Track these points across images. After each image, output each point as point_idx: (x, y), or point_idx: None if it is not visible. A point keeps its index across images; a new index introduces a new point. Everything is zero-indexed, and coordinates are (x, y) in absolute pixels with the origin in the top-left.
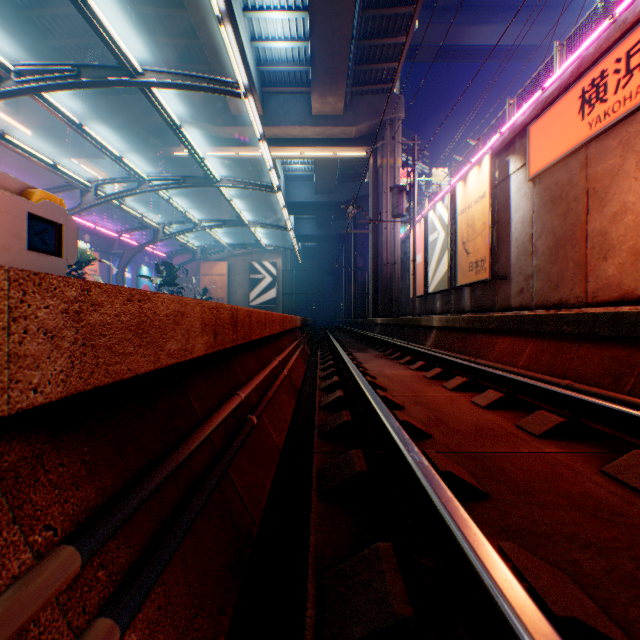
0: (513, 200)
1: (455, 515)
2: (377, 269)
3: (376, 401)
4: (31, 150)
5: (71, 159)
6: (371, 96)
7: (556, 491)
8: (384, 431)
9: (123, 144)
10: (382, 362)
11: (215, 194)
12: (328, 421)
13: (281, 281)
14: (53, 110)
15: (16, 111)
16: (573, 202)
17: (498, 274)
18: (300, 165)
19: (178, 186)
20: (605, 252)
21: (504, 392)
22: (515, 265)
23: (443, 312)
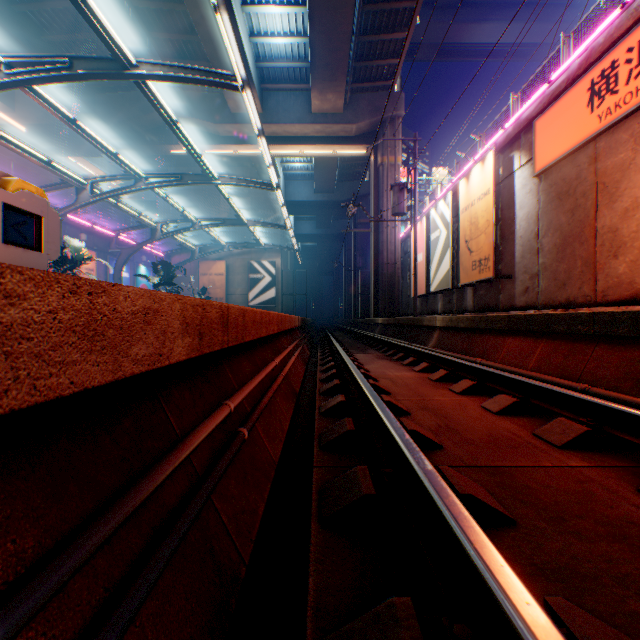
0: (518, 197)
1: (496, 570)
2: (377, 268)
3: (382, 409)
4: (24, 146)
5: (68, 157)
6: (371, 93)
7: (592, 516)
8: (392, 444)
9: (120, 142)
10: (384, 363)
11: (214, 193)
12: (329, 430)
13: (280, 281)
14: (45, 104)
15: (11, 108)
16: (581, 198)
17: (502, 273)
18: (300, 164)
19: (175, 184)
20: (616, 249)
21: (517, 397)
22: (520, 263)
23: (445, 312)
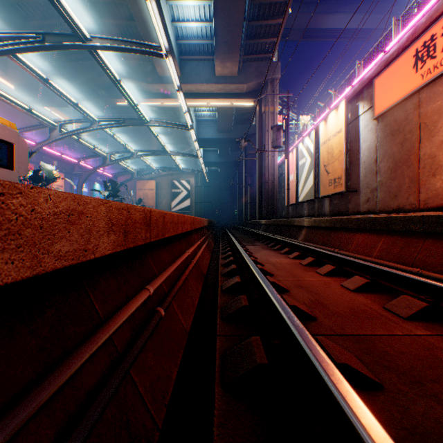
0: (362, 134)
1: None
2: (261, 185)
3: (270, 289)
4: (12, 98)
5: (45, 107)
6: (257, 62)
7: None
8: (279, 318)
9: (81, 96)
10: (267, 252)
11: (147, 132)
12: (229, 304)
13: (193, 194)
14: (26, 68)
15: (5, 72)
16: (408, 134)
17: (350, 188)
18: (207, 112)
19: (119, 125)
20: (434, 170)
21: (368, 278)
22: (363, 181)
23: (309, 215)
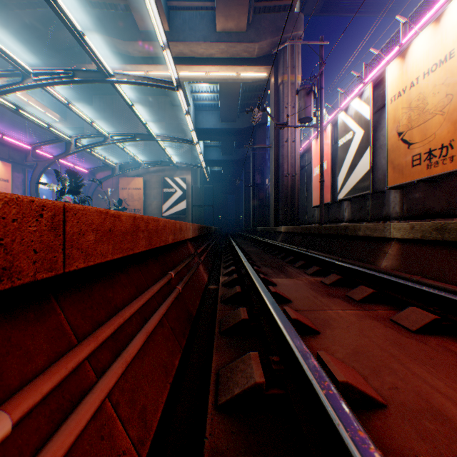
0: None
1: None
2: (278, 181)
3: None
4: None
5: None
6: (273, 14)
7: None
8: None
9: (36, 61)
10: (356, 320)
11: (133, 119)
12: None
13: (190, 194)
14: None
15: None
16: None
17: None
18: (207, 93)
19: (67, 80)
20: None
21: None
22: None
23: (354, 220)
